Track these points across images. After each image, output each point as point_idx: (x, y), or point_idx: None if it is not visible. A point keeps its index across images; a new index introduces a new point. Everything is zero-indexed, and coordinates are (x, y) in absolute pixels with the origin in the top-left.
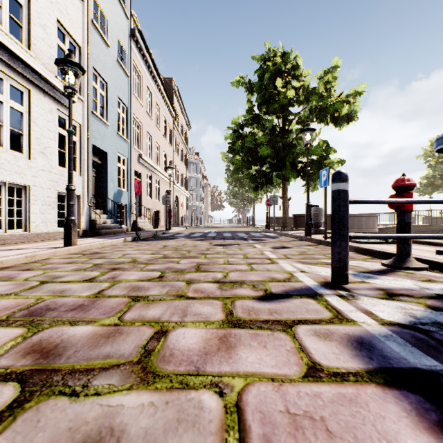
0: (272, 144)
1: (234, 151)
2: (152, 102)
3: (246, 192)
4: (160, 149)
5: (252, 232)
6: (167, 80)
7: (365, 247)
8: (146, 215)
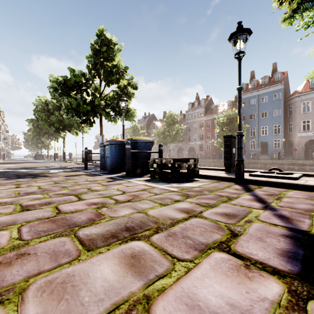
0: (37, 143)
1: (28, 142)
2: None
3: None
4: None
5: None
6: None
7: None
8: None
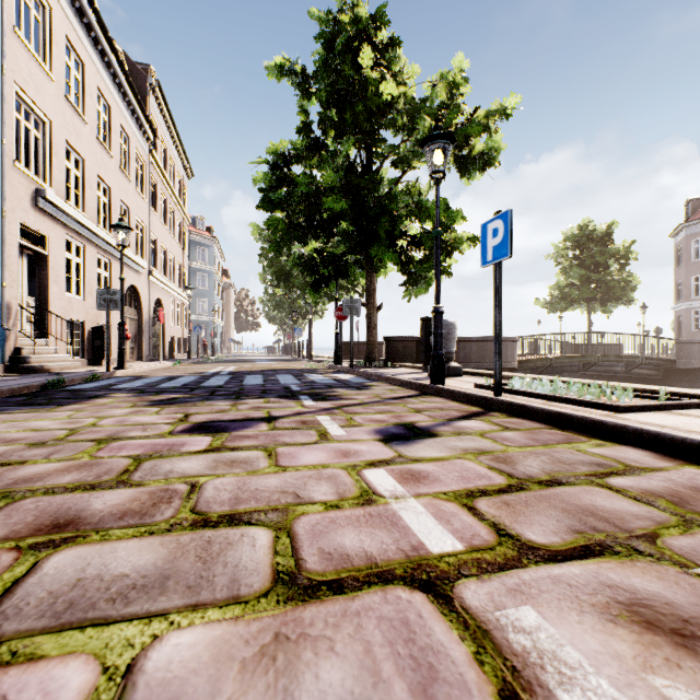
0: (350, 191)
1: (271, 205)
2: (86, 84)
3: (298, 298)
4: (113, 195)
5: (309, 373)
6: (135, 63)
7: (689, 435)
8: (61, 335)
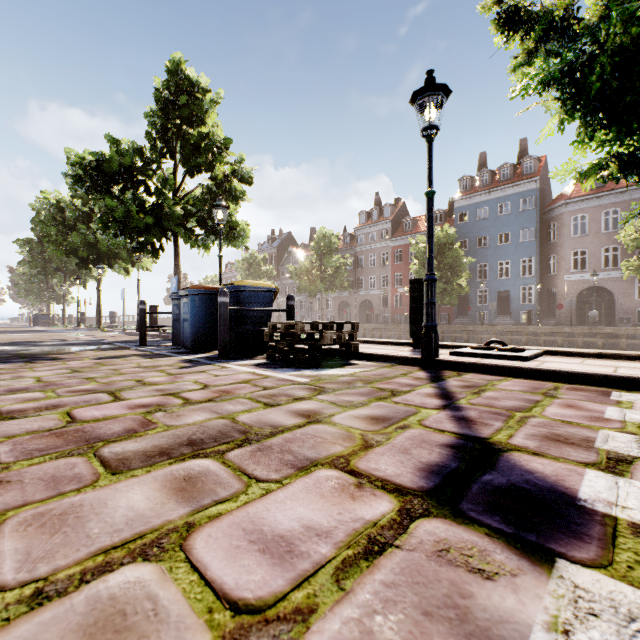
0: (39, 290)
1: (19, 288)
2: None
3: None
4: None
5: None
6: None
7: None
8: None
